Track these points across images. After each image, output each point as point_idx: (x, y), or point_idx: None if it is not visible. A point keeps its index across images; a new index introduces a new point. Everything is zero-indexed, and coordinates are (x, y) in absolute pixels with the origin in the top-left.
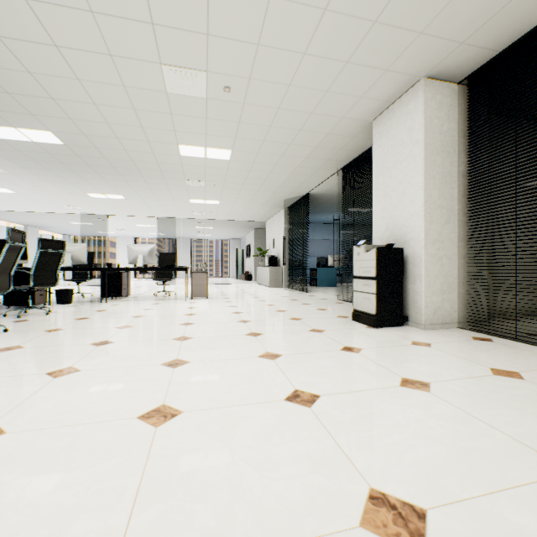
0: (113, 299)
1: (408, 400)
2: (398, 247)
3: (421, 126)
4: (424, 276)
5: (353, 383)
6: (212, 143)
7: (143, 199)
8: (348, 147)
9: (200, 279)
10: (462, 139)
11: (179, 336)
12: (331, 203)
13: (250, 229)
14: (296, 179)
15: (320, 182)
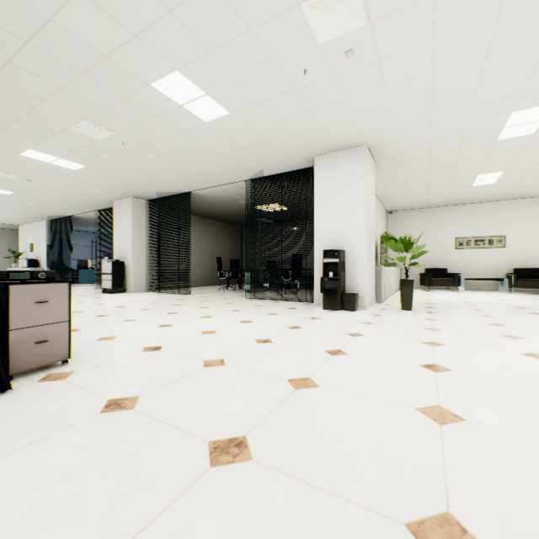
0: None
1: (111, 300)
2: (122, 261)
3: (131, 215)
4: (132, 273)
5: (97, 300)
6: (1, 188)
7: None
8: (102, 204)
9: None
10: (148, 221)
11: None
12: (92, 222)
13: None
14: (64, 209)
15: (83, 212)
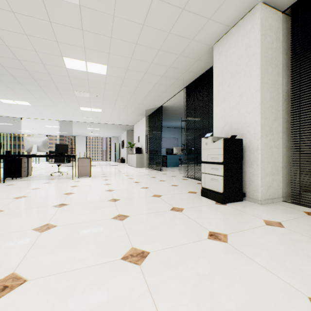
0: (13, 179)
1: None
2: (238, 138)
3: (258, 41)
4: (260, 161)
5: None
6: (91, 57)
7: (45, 105)
8: (192, 68)
9: (84, 163)
10: (285, 56)
11: (43, 224)
12: (176, 113)
13: (124, 130)
14: (154, 94)
15: (170, 97)
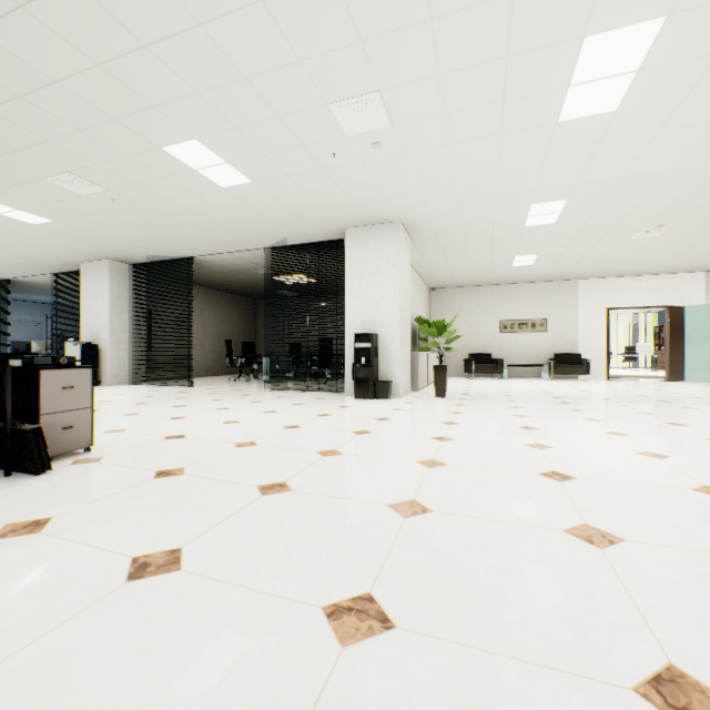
0: None
1: None
2: (96, 344)
3: (109, 283)
4: (110, 359)
5: None
6: None
7: None
8: (62, 267)
9: None
10: (132, 292)
11: None
12: (39, 288)
13: None
14: None
15: (29, 275)
